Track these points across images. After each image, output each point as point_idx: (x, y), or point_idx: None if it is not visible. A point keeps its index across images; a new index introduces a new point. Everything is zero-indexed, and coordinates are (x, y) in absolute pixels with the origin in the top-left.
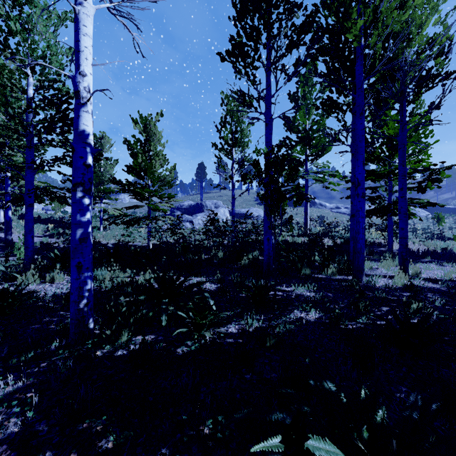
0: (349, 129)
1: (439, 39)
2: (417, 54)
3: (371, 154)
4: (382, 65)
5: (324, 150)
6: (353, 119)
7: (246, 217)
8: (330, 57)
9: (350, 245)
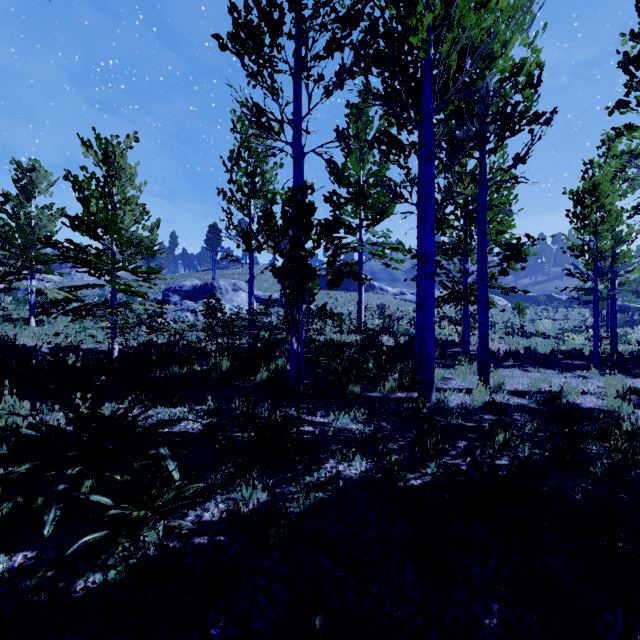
0: (414, 180)
1: (527, 66)
2: (501, 83)
3: (443, 220)
4: (457, 93)
5: (384, 213)
6: (419, 167)
7: (268, 306)
8: (388, 70)
9: (416, 347)
